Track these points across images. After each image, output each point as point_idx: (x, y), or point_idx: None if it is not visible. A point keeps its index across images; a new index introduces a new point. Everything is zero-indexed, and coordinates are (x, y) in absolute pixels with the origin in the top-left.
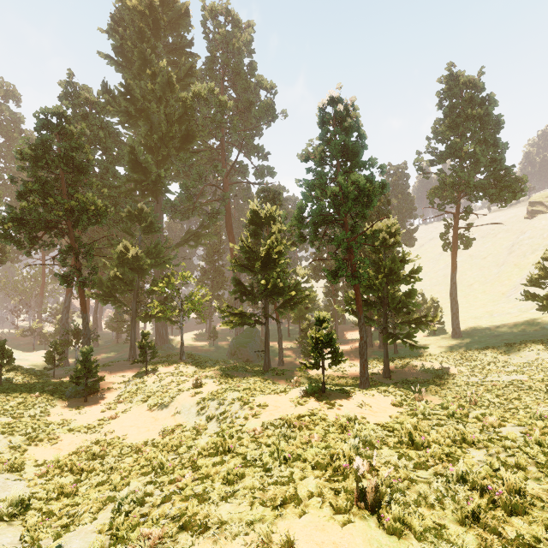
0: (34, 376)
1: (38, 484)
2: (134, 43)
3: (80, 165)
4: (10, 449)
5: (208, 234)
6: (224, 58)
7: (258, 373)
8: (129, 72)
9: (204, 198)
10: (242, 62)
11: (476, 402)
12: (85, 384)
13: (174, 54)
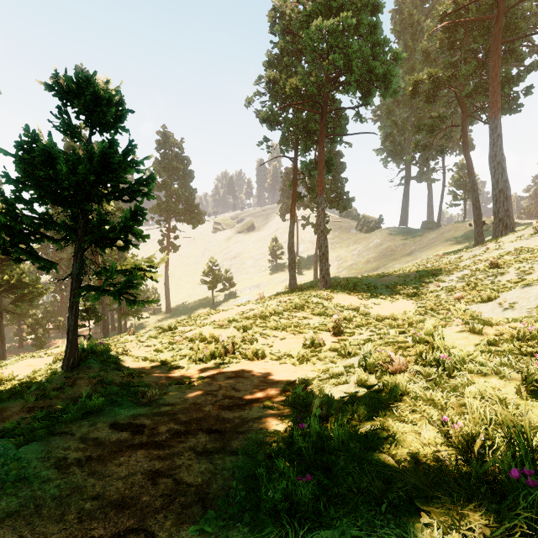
0: None
1: None
2: None
3: None
4: None
5: None
6: None
7: None
8: None
9: None
10: None
11: None
12: None
13: None
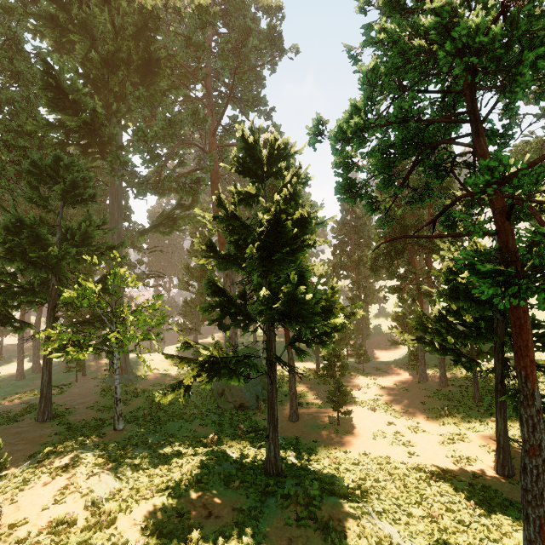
0: None
1: None
2: None
3: None
4: None
5: (188, 216)
6: None
7: (252, 494)
8: None
9: (183, 166)
10: None
11: None
12: None
13: None
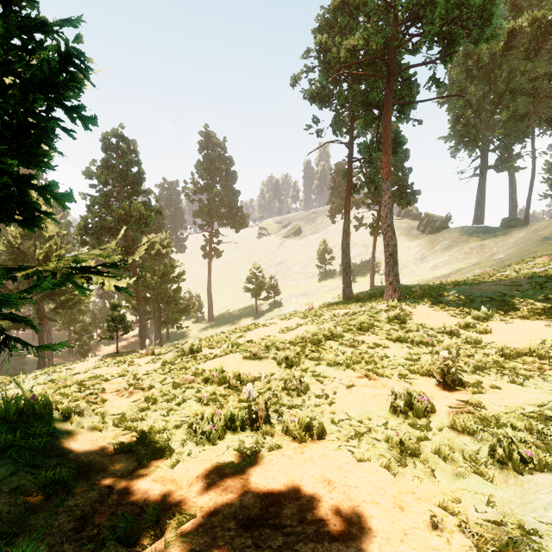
0: None
1: None
2: None
3: None
4: None
5: None
6: None
7: None
8: None
9: None
10: None
11: None
12: None
13: None
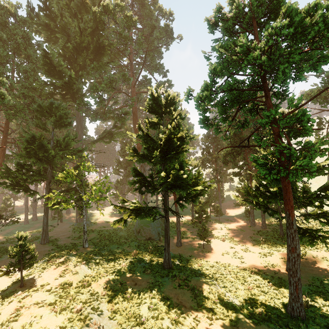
0: None
1: None
2: None
3: None
4: None
5: (119, 132)
6: None
7: (157, 276)
8: None
9: (116, 104)
10: None
11: None
12: None
13: None
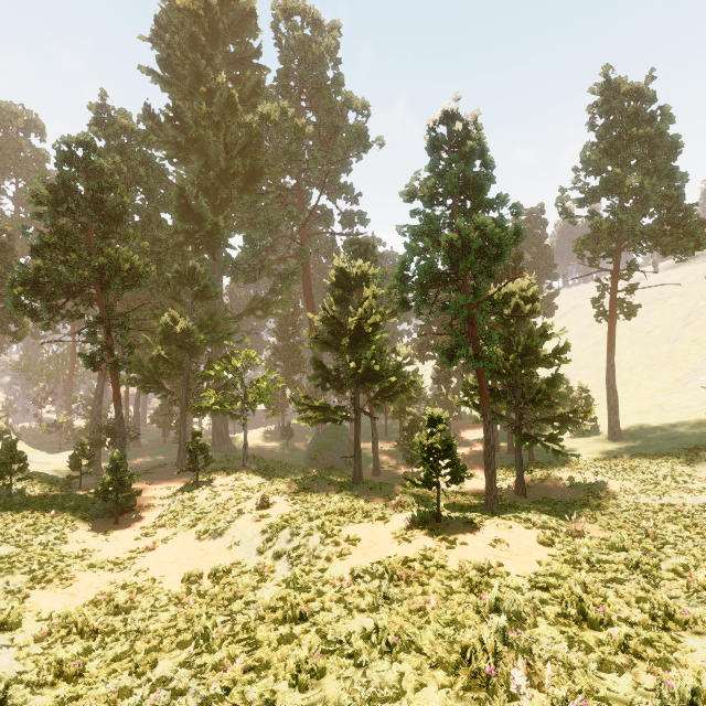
0: (55, 486)
1: (33, 654)
2: (185, 53)
3: (112, 211)
4: (6, 594)
5: (280, 301)
6: (301, 71)
7: (345, 487)
8: (179, 91)
9: (275, 254)
10: (325, 76)
11: (655, 537)
12: (115, 500)
13: (236, 67)
